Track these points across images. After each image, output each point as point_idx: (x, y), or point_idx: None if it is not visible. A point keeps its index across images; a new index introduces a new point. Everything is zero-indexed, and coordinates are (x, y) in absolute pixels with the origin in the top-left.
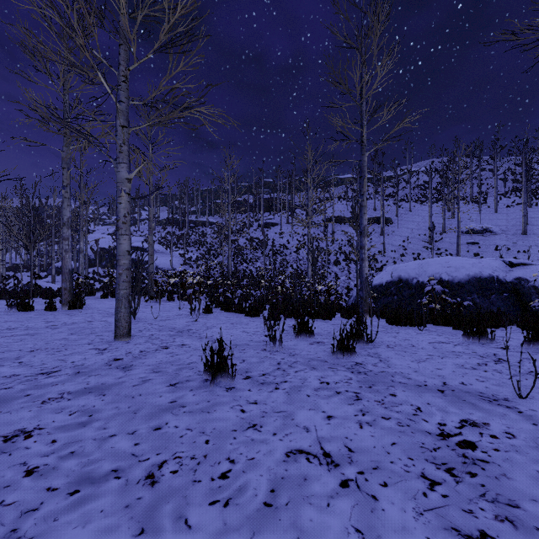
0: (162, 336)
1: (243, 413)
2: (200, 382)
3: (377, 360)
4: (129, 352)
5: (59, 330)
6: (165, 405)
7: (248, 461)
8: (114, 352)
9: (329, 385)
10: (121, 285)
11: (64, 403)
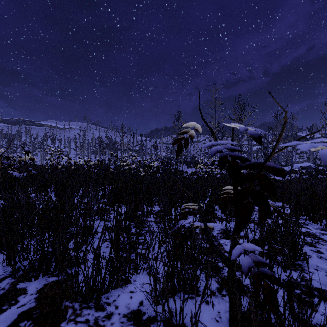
0: None
1: None
2: None
3: None
4: None
5: None
6: None
7: None
8: None
9: None
10: None
11: None
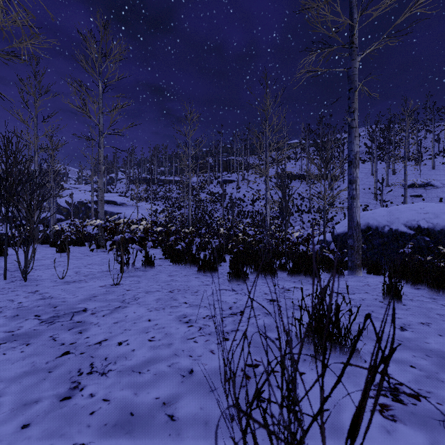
0: None
1: None
2: None
3: None
4: None
5: None
6: None
7: None
8: None
9: None
10: None
11: None
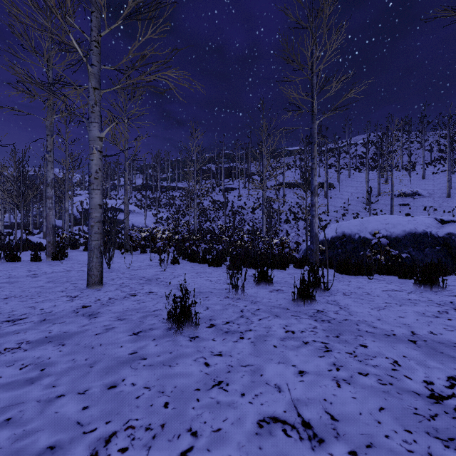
0: (131, 284)
1: (207, 368)
2: (164, 331)
3: (337, 307)
4: (98, 299)
5: (38, 278)
6: (124, 357)
7: (214, 433)
8: (83, 299)
9: (295, 334)
10: (93, 237)
11: (19, 355)
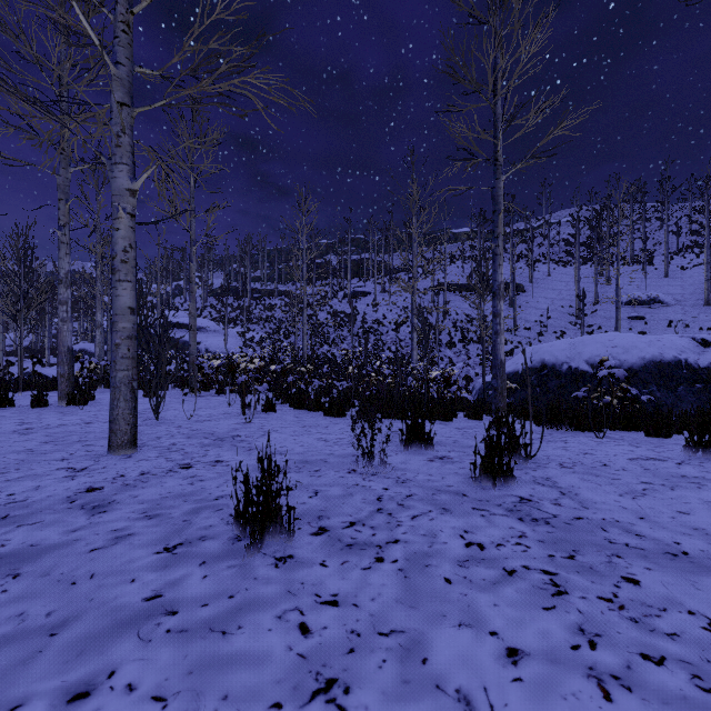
0: (188, 446)
1: (305, 639)
2: (226, 543)
3: (556, 491)
4: (120, 475)
5: (30, 436)
6: (132, 608)
7: None
8: (94, 475)
9: (486, 551)
10: (119, 364)
11: None
